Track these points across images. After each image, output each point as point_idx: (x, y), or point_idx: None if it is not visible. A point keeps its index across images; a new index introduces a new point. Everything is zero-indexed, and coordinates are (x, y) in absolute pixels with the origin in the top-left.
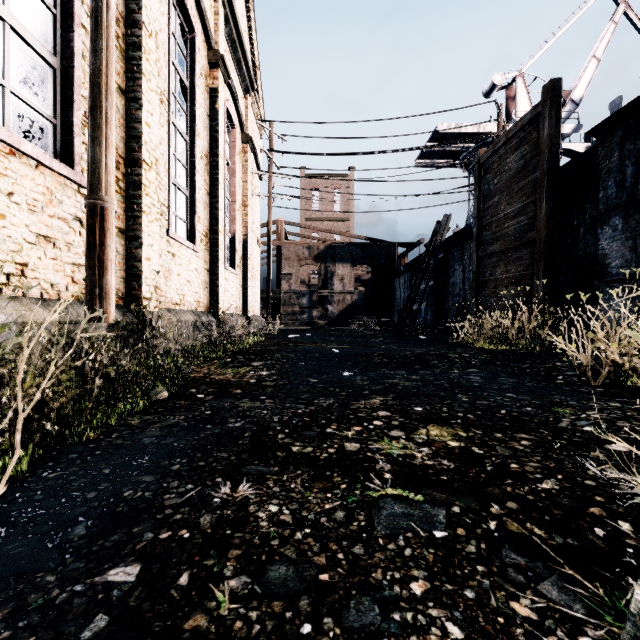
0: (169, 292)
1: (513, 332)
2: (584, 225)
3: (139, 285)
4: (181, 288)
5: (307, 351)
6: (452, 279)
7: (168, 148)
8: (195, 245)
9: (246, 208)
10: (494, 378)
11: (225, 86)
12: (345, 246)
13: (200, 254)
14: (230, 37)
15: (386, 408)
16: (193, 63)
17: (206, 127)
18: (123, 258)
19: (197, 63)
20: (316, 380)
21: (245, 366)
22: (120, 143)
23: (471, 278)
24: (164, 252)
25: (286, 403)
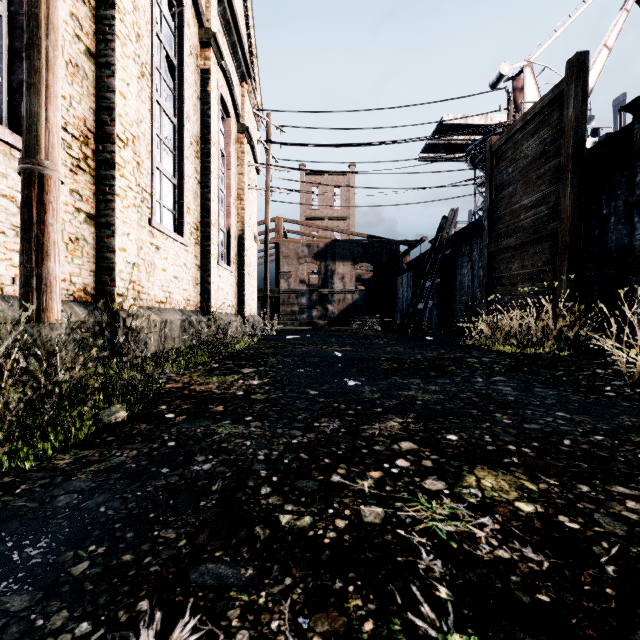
0: (152, 289)
1: (538, 333)
2: (615, 214)
3: (112, 279)
4: (167, 285)
5: (306, 355)
6: (460, 277)
7: (151, 128)
8: (184, 238)
9: (242, 202)
10: (529, 389)
11: (219, 70)
12: (346, 244)
13: (190, 248)
14: (224, 17)
15: (409, 436)
16: (181, 39)
17: (197, 111)
18: (93, 248)
19: (186, 40)
20: (316, 392)
21: (233, 373)
22: (89, 115)
23: (481, 275)
24: (146, 244)
25: (277, 428)
